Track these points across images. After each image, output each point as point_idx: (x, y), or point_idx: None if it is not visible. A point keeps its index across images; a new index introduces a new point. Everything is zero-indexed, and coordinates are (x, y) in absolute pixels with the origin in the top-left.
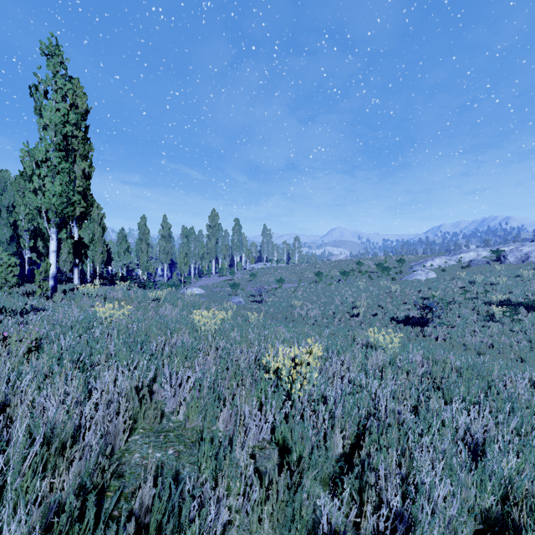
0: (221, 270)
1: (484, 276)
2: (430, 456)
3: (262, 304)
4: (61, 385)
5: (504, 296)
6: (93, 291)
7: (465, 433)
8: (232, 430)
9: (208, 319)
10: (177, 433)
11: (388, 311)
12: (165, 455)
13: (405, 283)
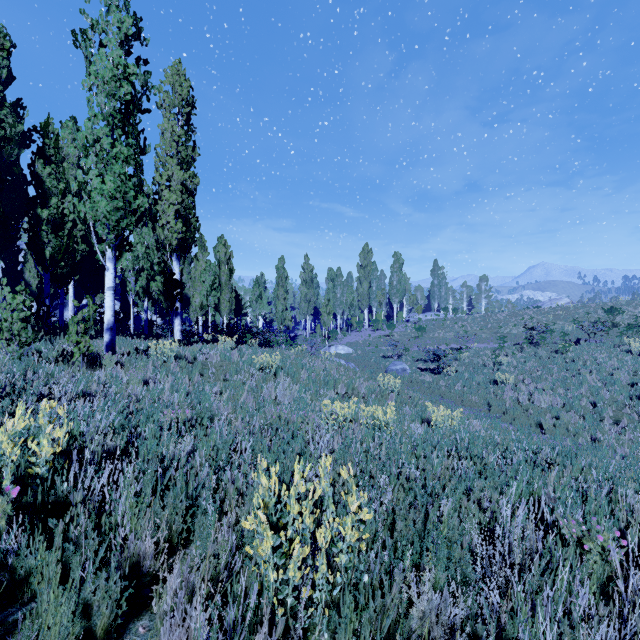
0: (375, 322)
1: None
2: None
3: (439, 376)
4: None
5: None
6: (169, 351)
7: None
8: None
9: (305, 516)
10: None
11: None
12: None
13: None
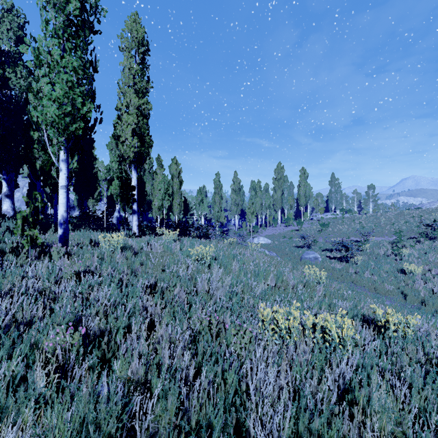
0: (287, 220)
1: None
2: None
3: (347, 264)
4: None
5: None
6: (115, 243)
7: None
8: None
9: None
10: None
11: None
12: None
13: None
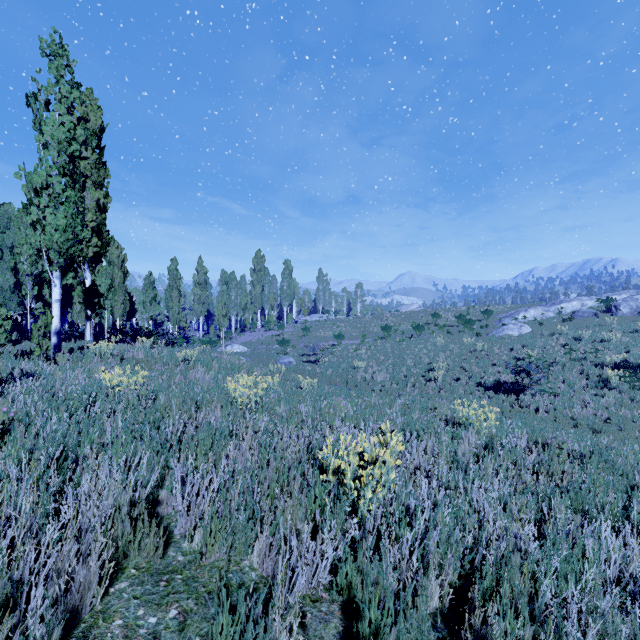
0: (267, 323)
1: (592, 331)
2: (594, 638)
3: (317, 365)
4: (2, 509)
5: (620, 356)
6: (106, 350)
7: (618, 570)
8: (271, 569)
9: (247, 389)
10: (188, 575)
11: (473, 374)
12: (162, 620)
13: (494, 340)
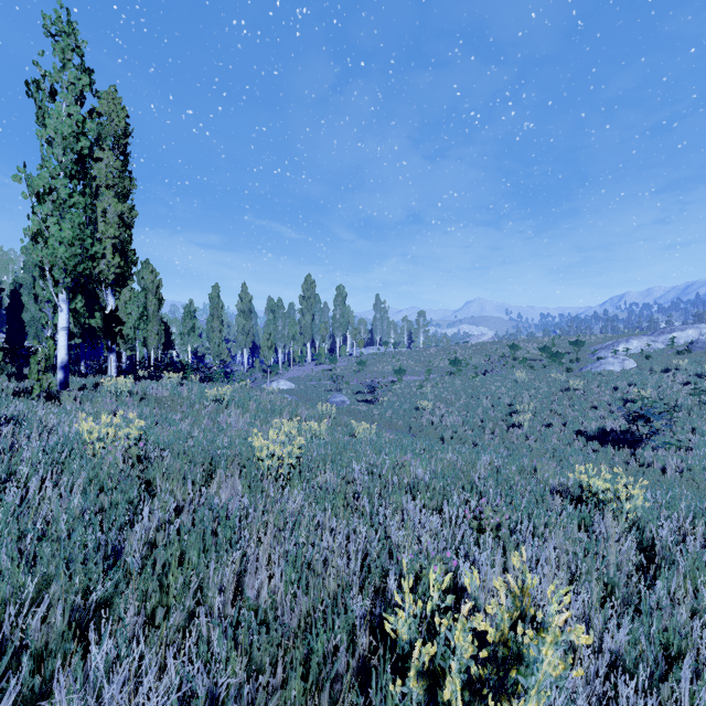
0: (318, 356)
1: None
2: None
3: (374, 405)
4: None
5: None
6: (123, 387)
7: None
8: None
9: (278, 446)
10: None
11: (569, 420)
12: None
13: (590, 377)
